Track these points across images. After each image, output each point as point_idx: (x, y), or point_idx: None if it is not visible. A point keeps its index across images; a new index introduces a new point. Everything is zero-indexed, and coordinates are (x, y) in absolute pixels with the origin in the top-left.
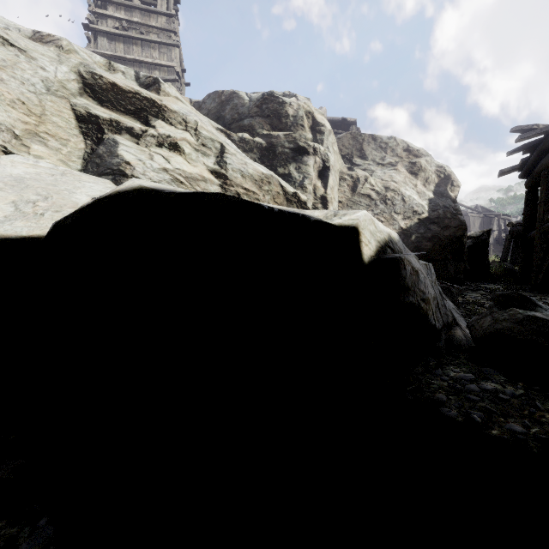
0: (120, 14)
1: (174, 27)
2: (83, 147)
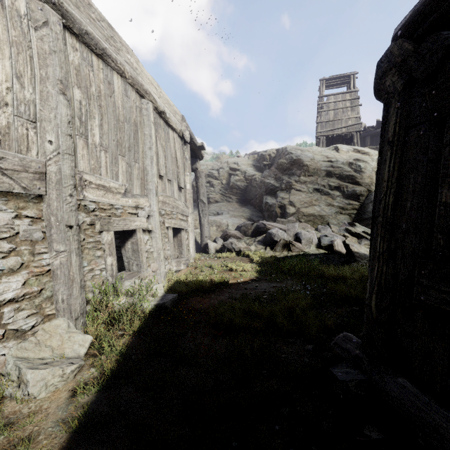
0: (330, 100)
1: (358, 97)
2: None
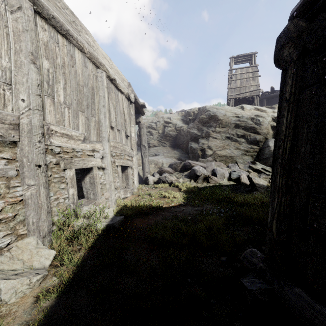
0: (238, 72)
1: (258, 70)
2: (272, 133)
